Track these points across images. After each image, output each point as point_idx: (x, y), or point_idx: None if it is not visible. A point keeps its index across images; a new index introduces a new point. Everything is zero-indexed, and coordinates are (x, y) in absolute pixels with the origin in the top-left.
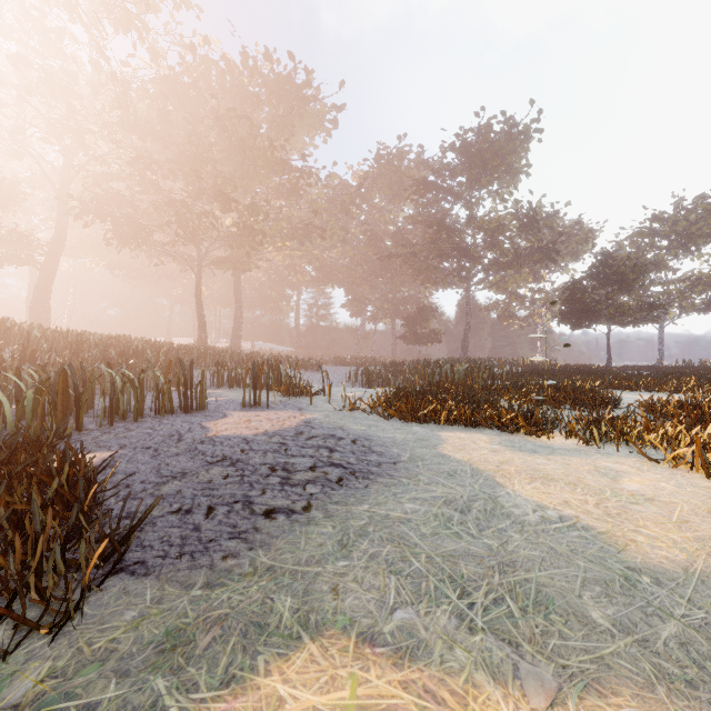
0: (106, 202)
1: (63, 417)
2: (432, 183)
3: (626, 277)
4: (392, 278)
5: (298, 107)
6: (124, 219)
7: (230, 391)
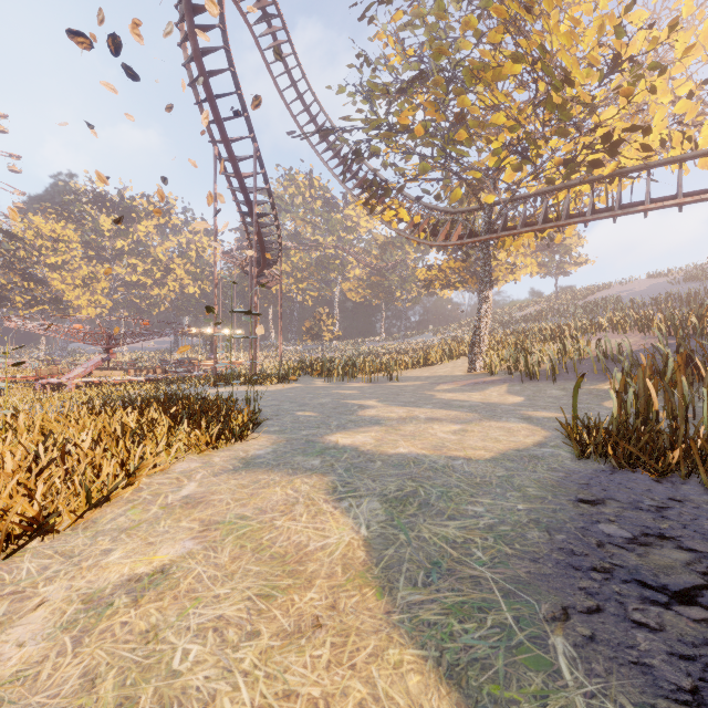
0: None
1: None
2: None
3: None
4: None
5: None
6: None
7: None
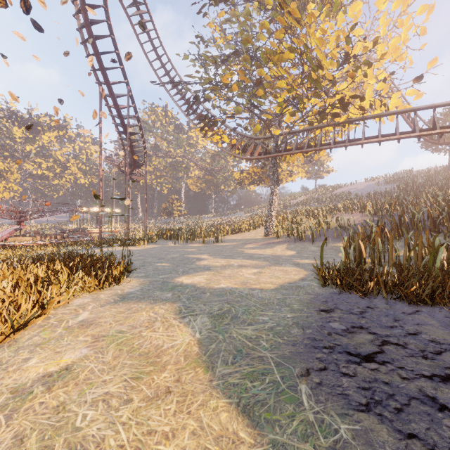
0: None
1: None
2: None
3: None
4: None
5: None
6: None
7: None
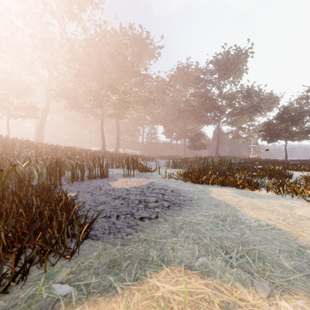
0: (65, 92)
1: (55, 179)
2: (202, 78)
3: (294, 118)
4: (184, 120)
5: (143, 48)
6: (73, 98)
7: (117, 170)
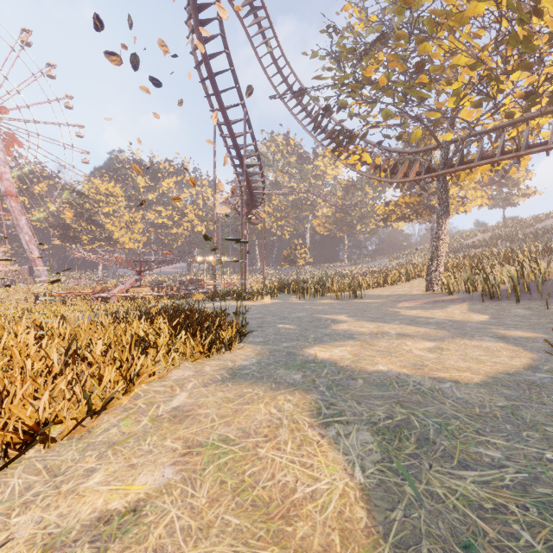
0: None
1: None
2: None
3: None
4: None
5: None
6: None
7: None
